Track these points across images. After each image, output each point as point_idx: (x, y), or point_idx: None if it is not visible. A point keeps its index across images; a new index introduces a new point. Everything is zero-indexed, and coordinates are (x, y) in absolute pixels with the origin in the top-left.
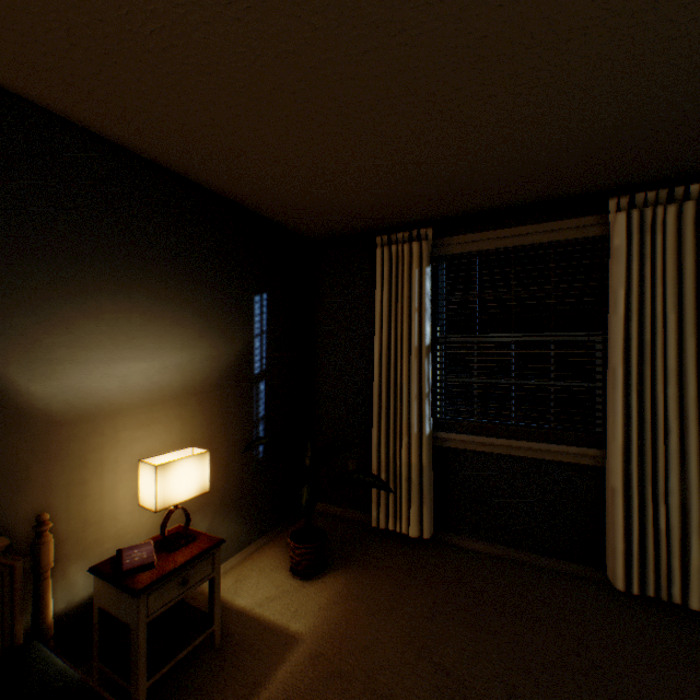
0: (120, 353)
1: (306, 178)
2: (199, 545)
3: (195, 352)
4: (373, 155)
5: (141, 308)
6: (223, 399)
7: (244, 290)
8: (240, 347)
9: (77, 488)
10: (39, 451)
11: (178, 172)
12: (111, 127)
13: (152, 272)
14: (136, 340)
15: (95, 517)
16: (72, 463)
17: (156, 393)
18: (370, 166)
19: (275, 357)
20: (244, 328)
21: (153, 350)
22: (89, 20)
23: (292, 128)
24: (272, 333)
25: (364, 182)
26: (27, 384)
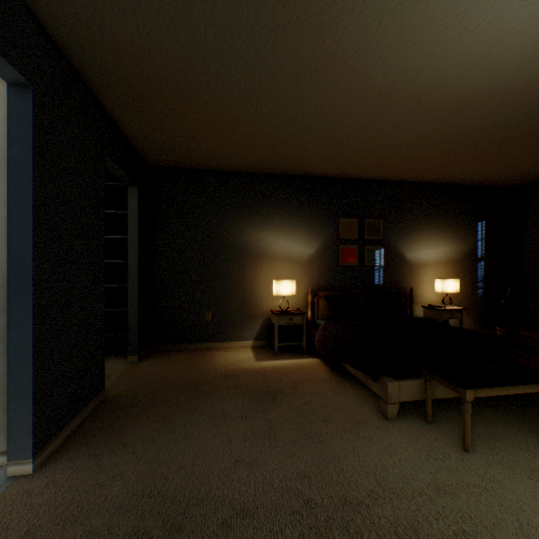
0: (426, 247)
1: (503, 171)
2: (455, 308)
3: (450, 247)
4: (537, 158)
5: (432, 233)
6: (462, 266)
7: (472, 221)
8: (469, 245)
9: (416, 285)
10: (408, 272)
11: (444, 183)
12: (426, 180)
13: (435, 220)
14: (431, 243)
15: (420, 295)
16: (415, 277)
17: (437, 260)
18: (538, 161)
19: (489, 250)
20: (472, 237)
21: (436, 246)
22: (431, 167)
23: (493, 164)
24: (487, 239)
25: (538, 164)
26: (406, 254)
